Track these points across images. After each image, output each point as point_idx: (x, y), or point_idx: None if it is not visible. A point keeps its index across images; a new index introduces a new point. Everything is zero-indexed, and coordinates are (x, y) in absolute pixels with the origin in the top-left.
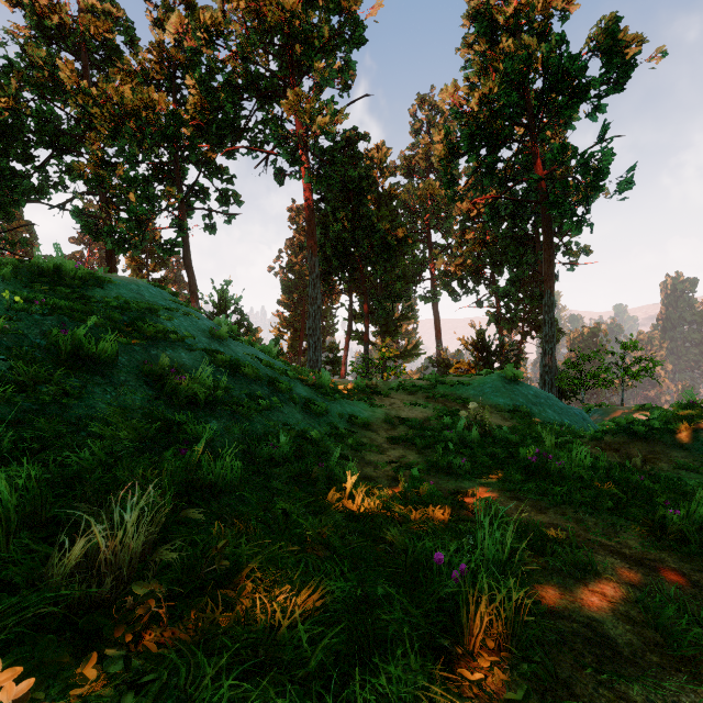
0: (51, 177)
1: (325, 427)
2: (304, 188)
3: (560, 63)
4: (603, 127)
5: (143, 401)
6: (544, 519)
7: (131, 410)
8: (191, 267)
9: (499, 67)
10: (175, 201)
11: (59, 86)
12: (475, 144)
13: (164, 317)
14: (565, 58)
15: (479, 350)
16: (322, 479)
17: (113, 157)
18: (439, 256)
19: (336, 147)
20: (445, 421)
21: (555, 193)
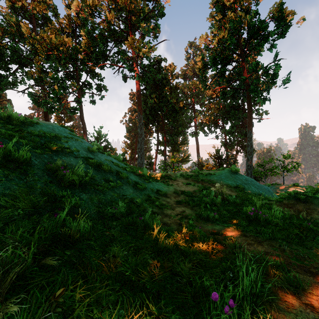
0: (18, 78)
1: (144, 196)
2: (136, 83)
3: (256, 24)
4: (276, 54)
5: (43, 184)
6: (262, 248)
7: (33, 189)
8: (83, 120)
9: (227, 26)
10: (75, 89)
11: (21, 35)
12: (215, 62)
13: (63, 141)
14: (258, 22)
15: (217, 159)
16: (140, 227)
17: (47, 69)
18: (198, 115)
19: (151, 64)
20: (204, 192)
21: (253, 85)
